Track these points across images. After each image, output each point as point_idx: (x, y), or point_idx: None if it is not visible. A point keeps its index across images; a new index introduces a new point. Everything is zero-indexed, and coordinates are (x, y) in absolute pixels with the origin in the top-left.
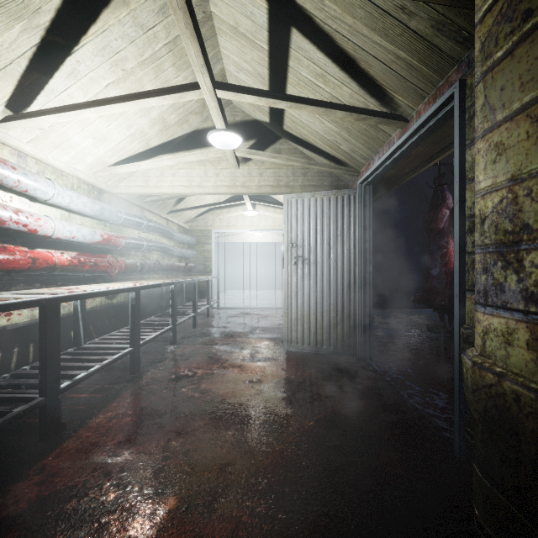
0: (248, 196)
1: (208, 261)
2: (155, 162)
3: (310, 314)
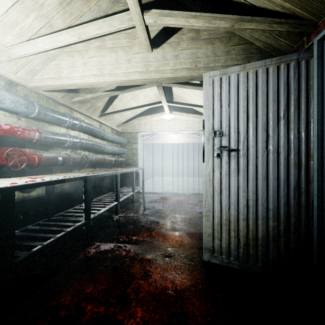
0: (165, 97)
1: (135, 156)
2: (51, 38)
3: (239, 220)
